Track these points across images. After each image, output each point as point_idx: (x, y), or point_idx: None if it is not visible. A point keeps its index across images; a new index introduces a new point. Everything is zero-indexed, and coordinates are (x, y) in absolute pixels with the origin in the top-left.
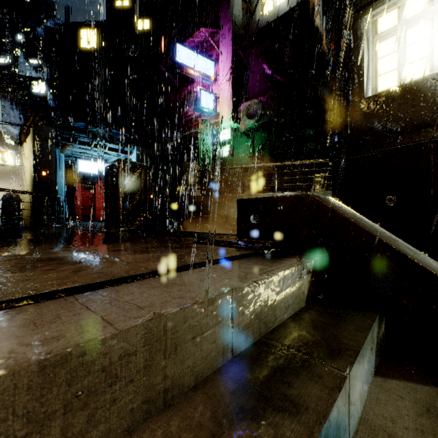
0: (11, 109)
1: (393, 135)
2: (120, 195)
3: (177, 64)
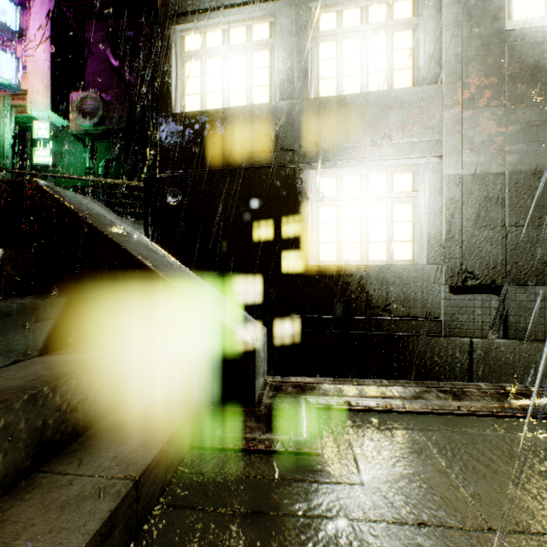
0: None
1: (195, 158)
2: None
3: None
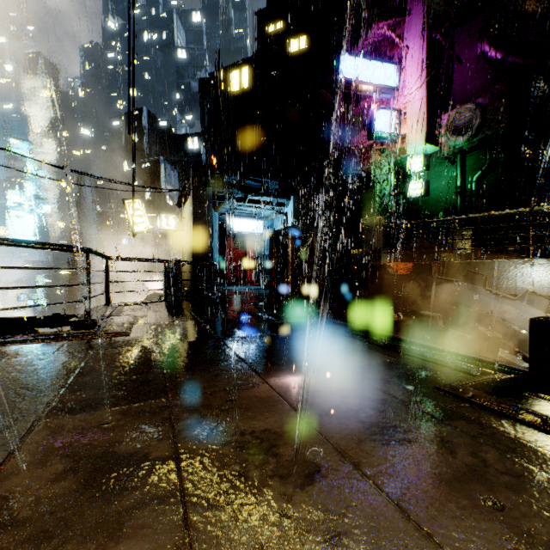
0: (172, 169)
1: None
2: (289, 272)
3: (345, 82)
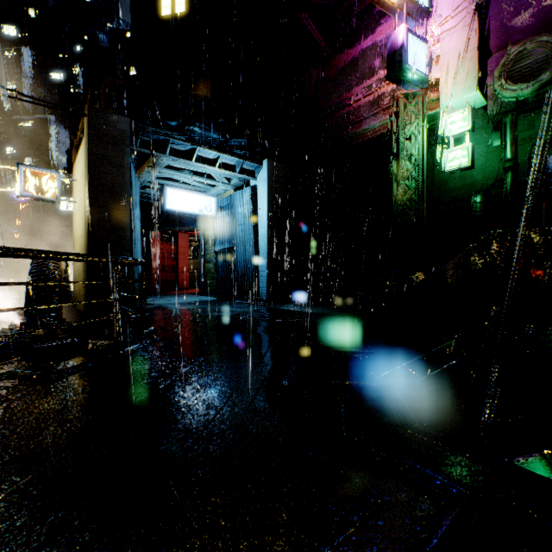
0: (68, 137)
1: None
2: None
3: None
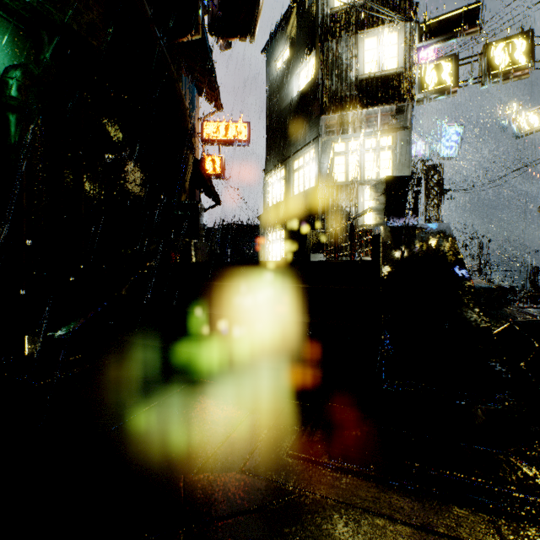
0: None
1: None
2: None
3: None
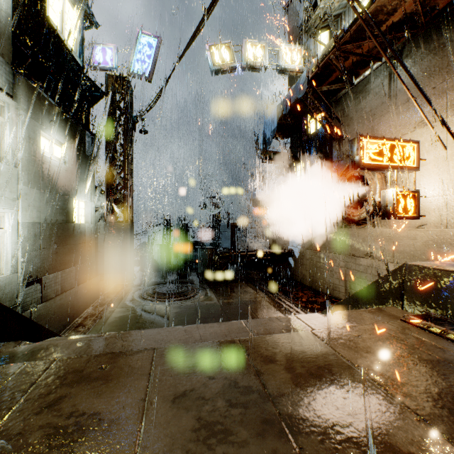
0: None
1: None
2: None
3: None
